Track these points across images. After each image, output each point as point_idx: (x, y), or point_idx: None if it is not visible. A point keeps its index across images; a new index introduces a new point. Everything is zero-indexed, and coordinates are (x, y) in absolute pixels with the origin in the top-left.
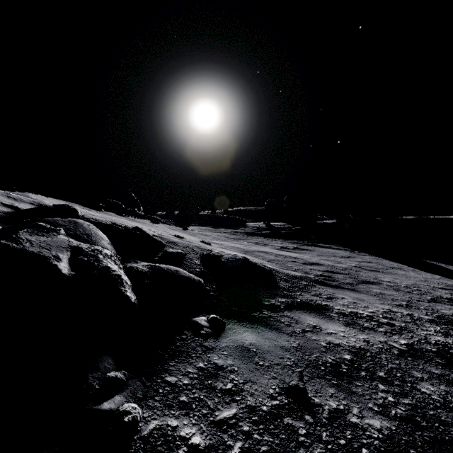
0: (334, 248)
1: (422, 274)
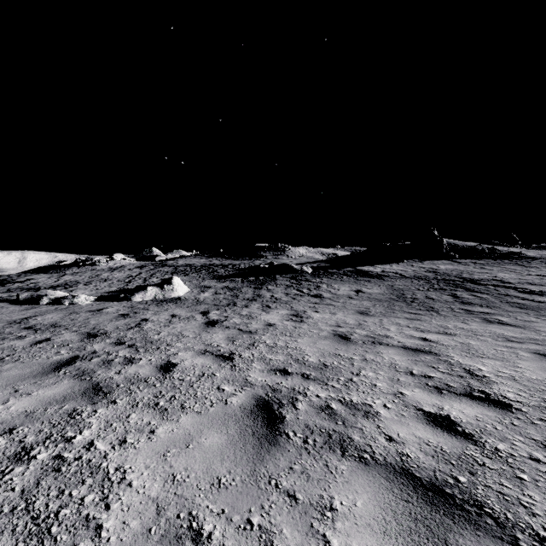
0: None
1: None
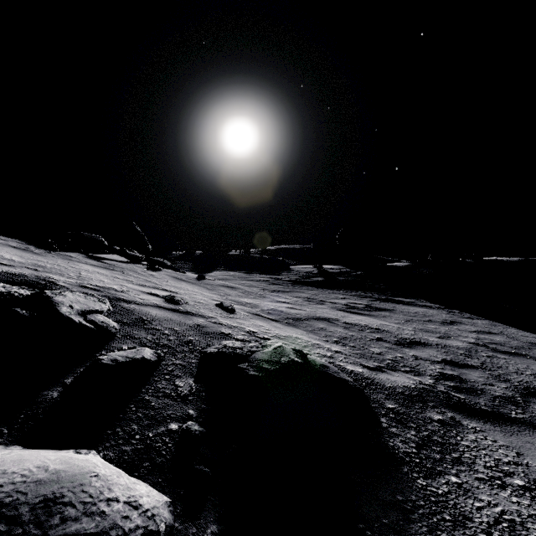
0: (421, 306)
1: None
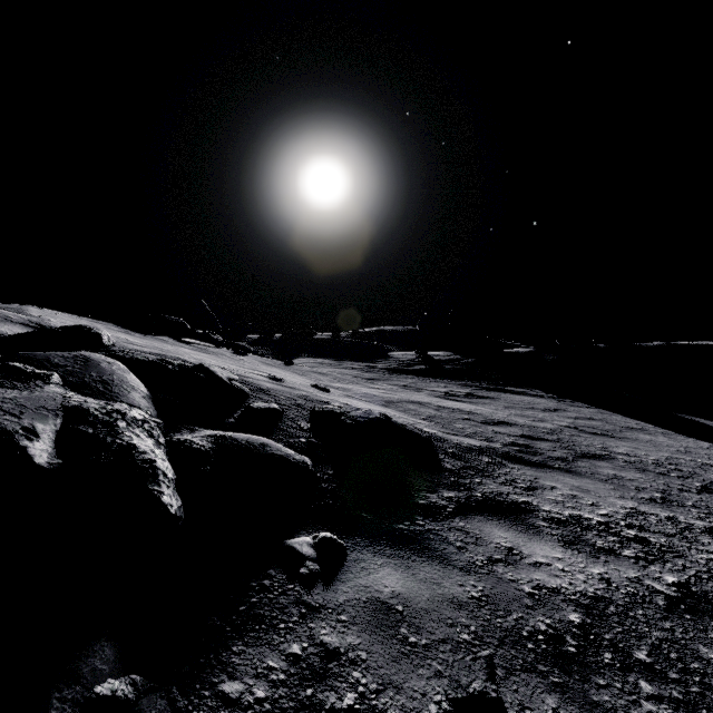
0: (531, 395)
1: (679, 439)
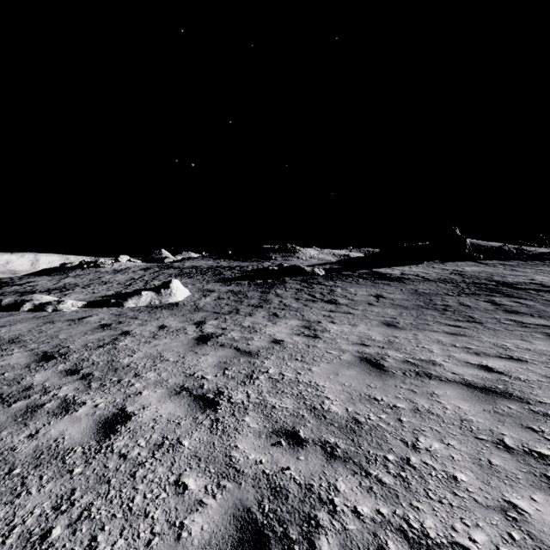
0: None
1: None
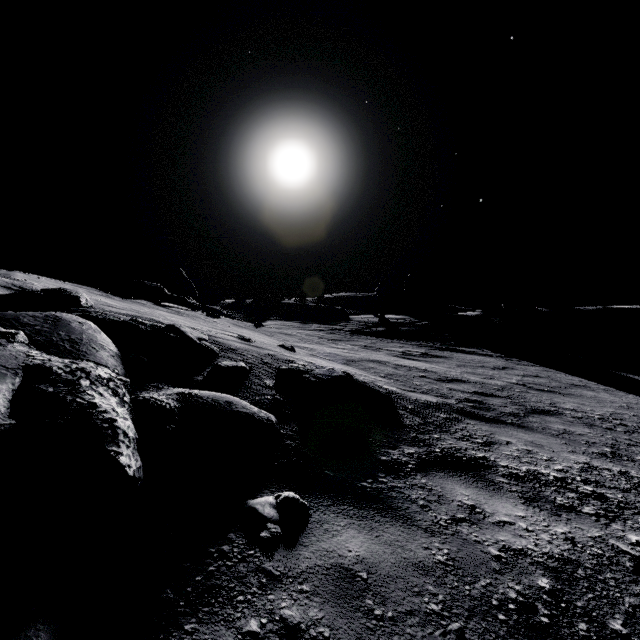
0: (481, 354)
1: (620, 396)
